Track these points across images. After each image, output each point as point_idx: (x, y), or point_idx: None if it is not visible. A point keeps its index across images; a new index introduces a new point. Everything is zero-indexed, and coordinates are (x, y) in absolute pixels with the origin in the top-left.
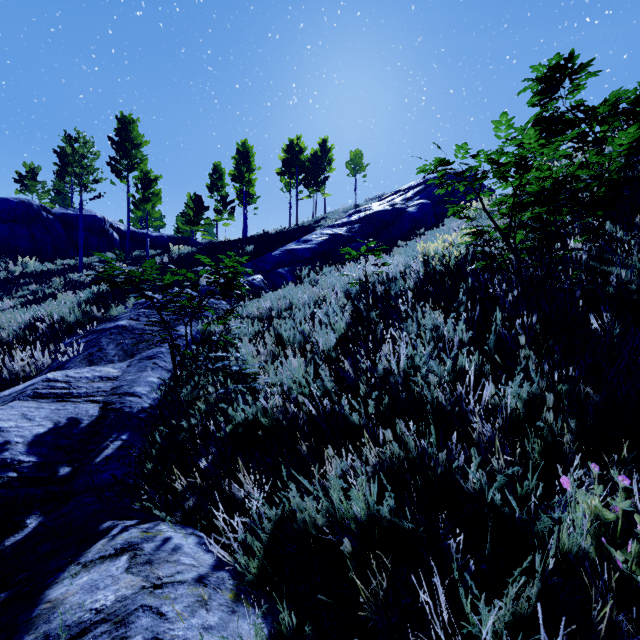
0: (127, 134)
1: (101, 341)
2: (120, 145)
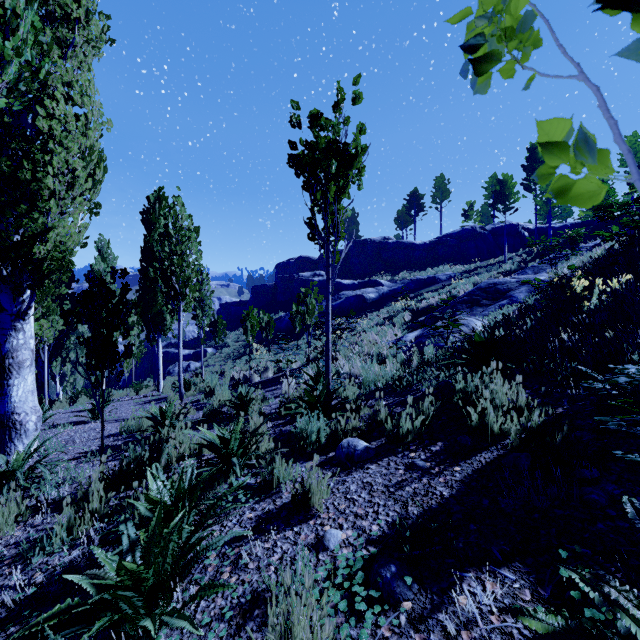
0: (534, 157)
1: (526, 271)
2: (529, 168)
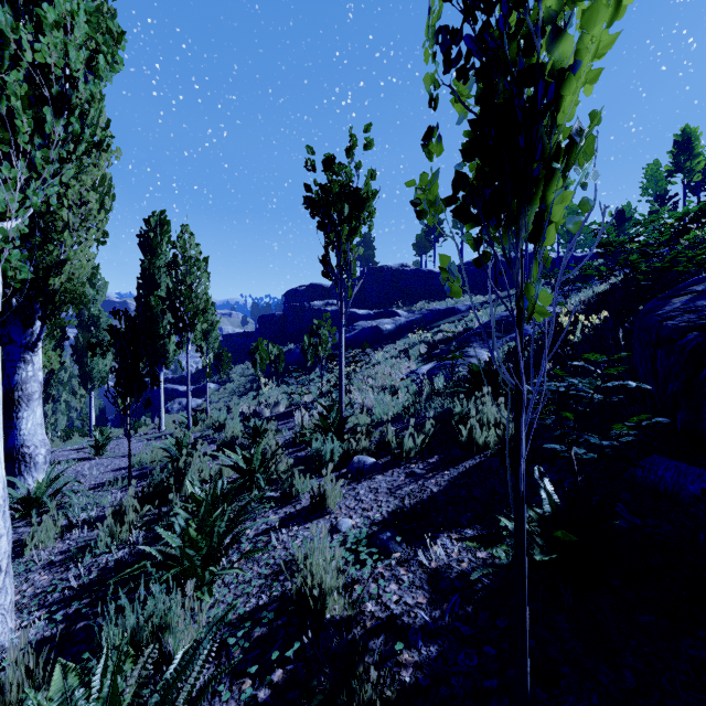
0: None
1: None
2: None
